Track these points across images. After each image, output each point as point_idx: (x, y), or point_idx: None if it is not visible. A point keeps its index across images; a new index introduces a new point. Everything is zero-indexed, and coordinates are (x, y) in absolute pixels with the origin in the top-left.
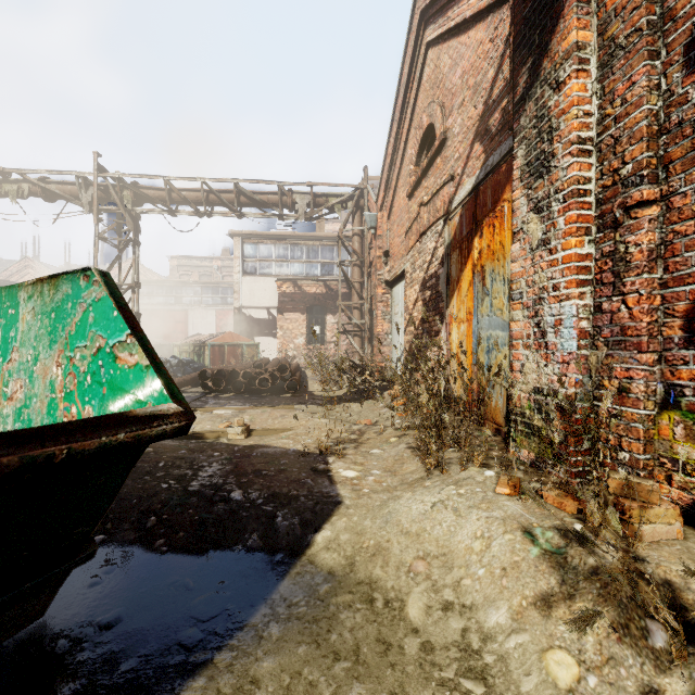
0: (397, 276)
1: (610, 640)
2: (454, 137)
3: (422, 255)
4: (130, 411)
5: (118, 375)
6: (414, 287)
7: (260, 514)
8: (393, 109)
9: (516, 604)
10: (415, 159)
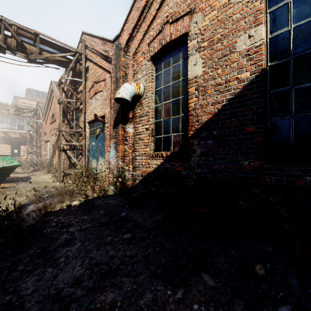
0: (48, 140)
1: (54, 178)
2: (57, 121)
3: (52, 139)
4: (18, 165)
5: (14, 163)
6: (51, 145)
7: (21, 179)
8: (46, 99)
9: (49, 179)
10: (51, 117)
